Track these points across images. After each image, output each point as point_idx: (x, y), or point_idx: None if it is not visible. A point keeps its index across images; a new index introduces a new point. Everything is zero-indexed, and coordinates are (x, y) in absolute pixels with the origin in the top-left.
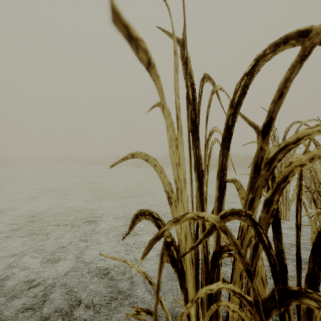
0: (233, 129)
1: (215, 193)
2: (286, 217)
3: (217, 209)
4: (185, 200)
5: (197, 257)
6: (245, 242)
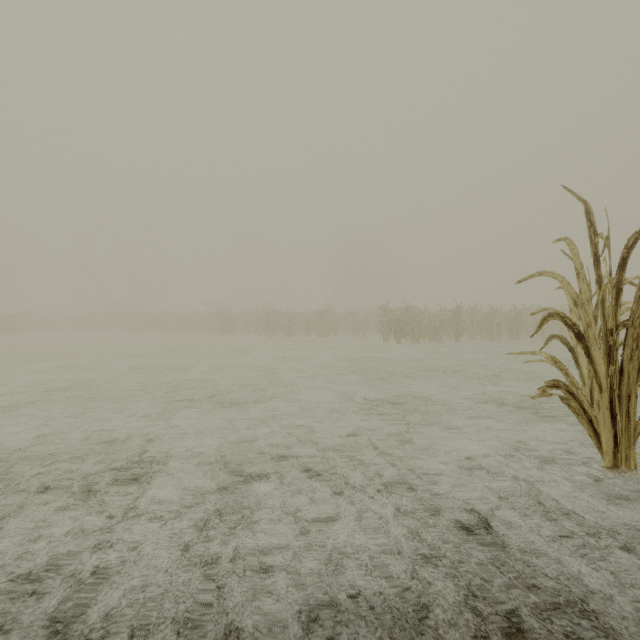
0: None
1: None
2: (628, 461)
3: None
4: None
5: None
6: None
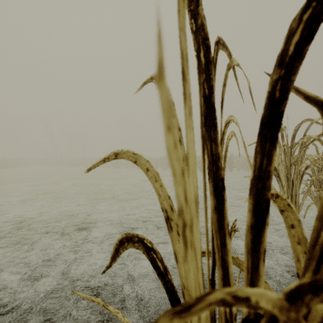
0: (284, 104)
1: (246, 218)
2: None
3: (251, 247)
4: (198, 238)
5: (213, 321)
6: (311, 319)
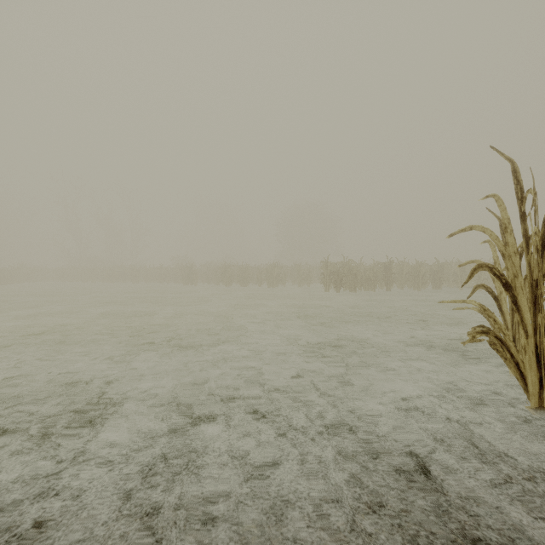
0: None
1: None
2: None
3: None
4: None
5: None
6: None
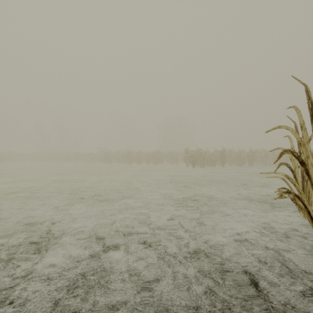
0: None
1: None
2: None
3: None
4: None
5: None
6: None
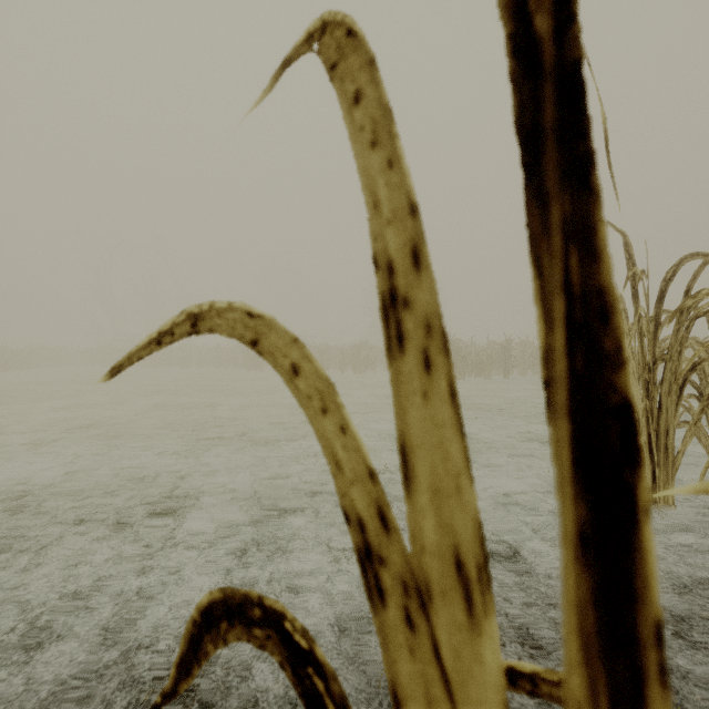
0: None
1: None
2: (666, 497)
3: None
4: None
5: None
6: None
